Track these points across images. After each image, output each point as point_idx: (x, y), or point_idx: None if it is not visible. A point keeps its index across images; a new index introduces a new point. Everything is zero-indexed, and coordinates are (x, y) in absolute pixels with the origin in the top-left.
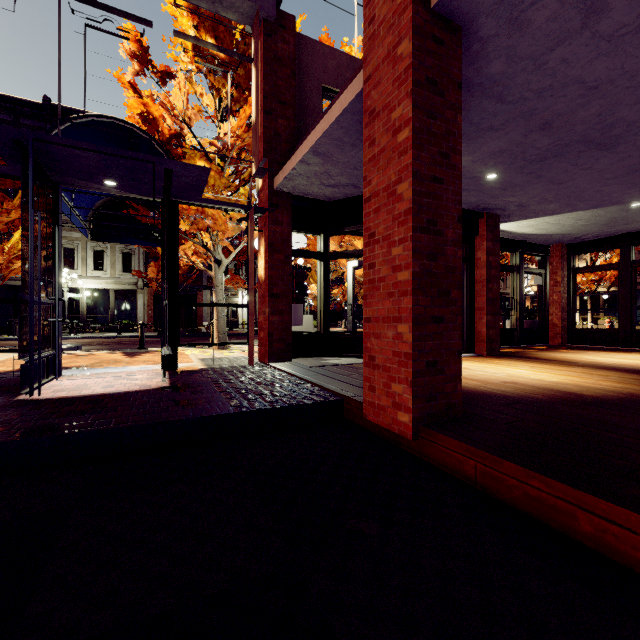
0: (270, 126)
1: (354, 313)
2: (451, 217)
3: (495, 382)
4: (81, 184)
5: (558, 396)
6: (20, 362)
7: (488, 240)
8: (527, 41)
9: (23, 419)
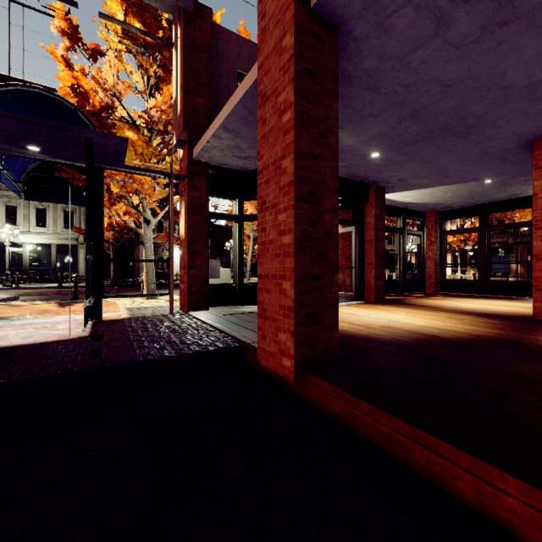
0: (189, 103)
1: None
2: (329, 189)
3: (374, 327)
4: (5, 148)
5: (421, 338)
6: None
7: (376, 207)
8: (393, 43)
9: None
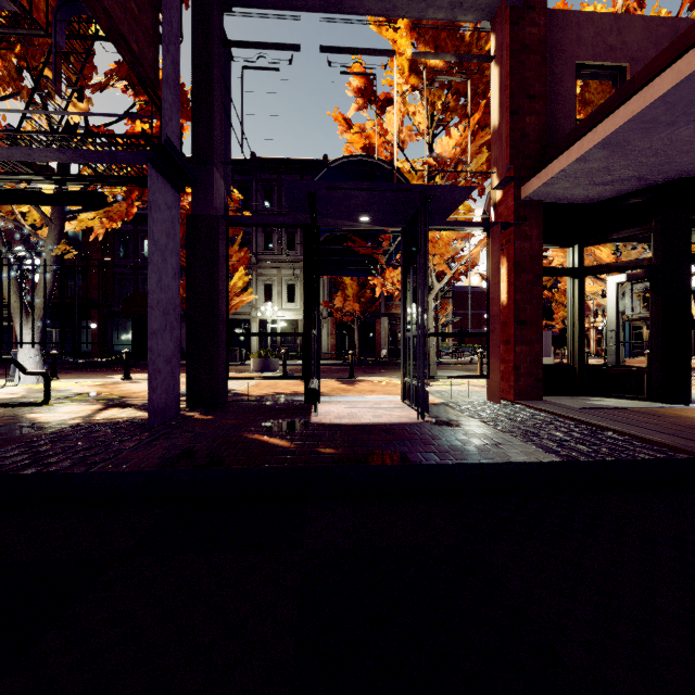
0: (516, 127)
1: (618, 342)
2: None
3: None
4: (337, 223)
5: None
6: (268, 386)
7: None
8: None
9: (344, 443)
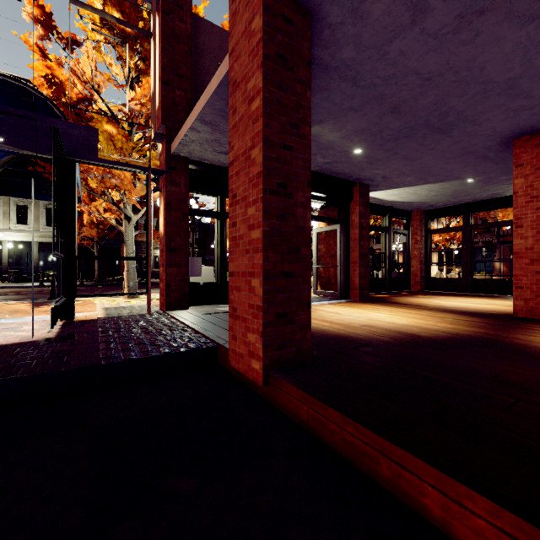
0: (168, 96)
1: None
2: (301, 182)
3: (355, 326)
4: None
5: (400, 338)
6: None
7: (360, 205)
8: (369, 31)
9: None
